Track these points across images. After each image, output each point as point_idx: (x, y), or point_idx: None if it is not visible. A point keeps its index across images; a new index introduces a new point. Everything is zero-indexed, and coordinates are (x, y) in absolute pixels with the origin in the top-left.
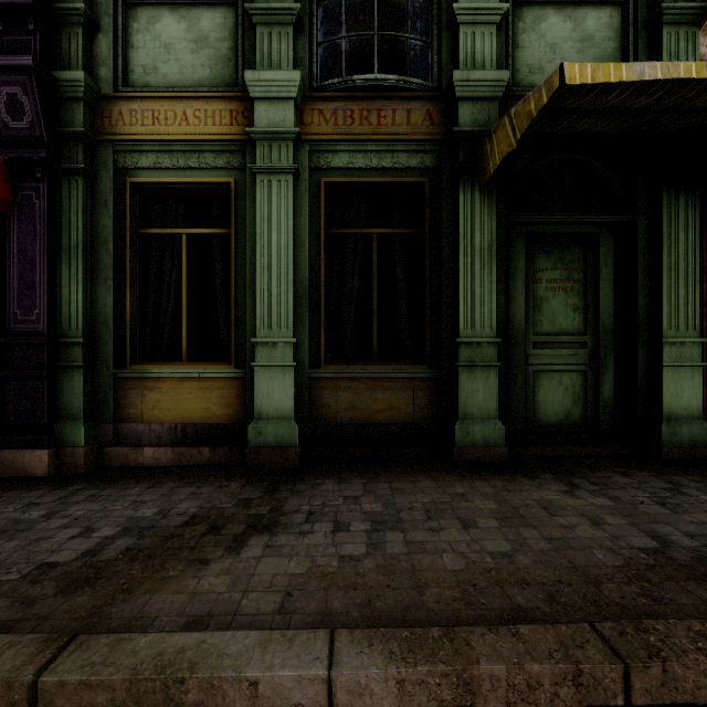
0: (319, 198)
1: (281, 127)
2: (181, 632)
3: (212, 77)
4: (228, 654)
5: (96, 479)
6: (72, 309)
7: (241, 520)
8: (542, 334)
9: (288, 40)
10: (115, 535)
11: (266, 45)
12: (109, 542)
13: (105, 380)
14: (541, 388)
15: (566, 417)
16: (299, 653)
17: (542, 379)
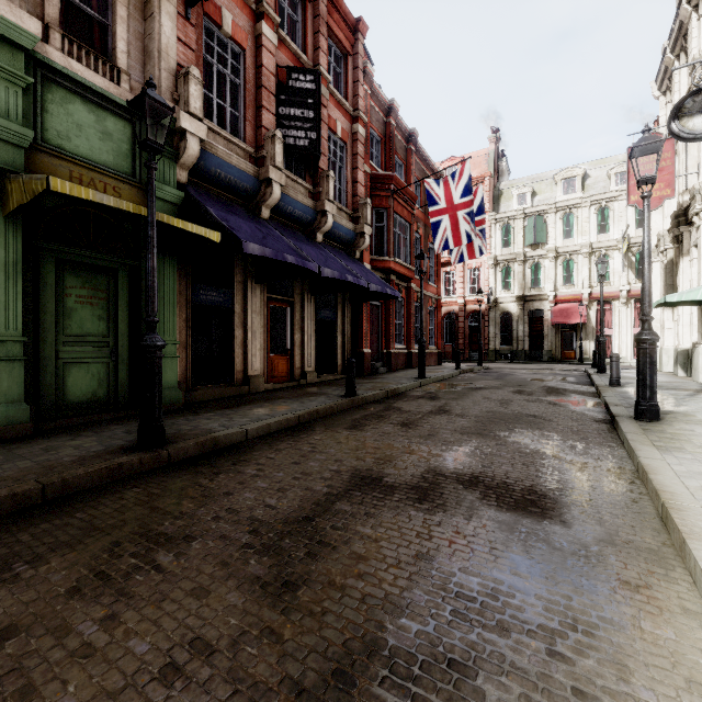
0: None
1: None
2: None
3: None
4: None
5: None
6: None
7: None
8: (73, 335)
9: None
10: None
11: None
12: None
13: None
14: (72, 376)
15: (93, 395)
16: None
17: (73, 369)
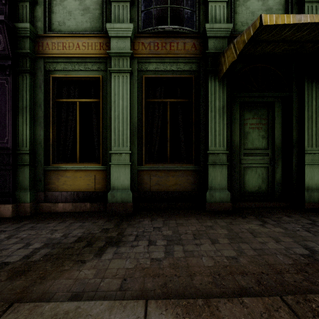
0: (142, 84)
1: (123, 50)
2: (68, 301)
3: (91, 27)
4: (91, 315)
5: (35, 219)
6: (24, 137)
7: (103, 239)
8: (248, 149)
9: (127, 9)
10: (40, 247)
11: (117, 11)
12: (37, 251)
13: (40, 171)
14: (247, 175)
15: (258, 188)
16: (129, 314)
17: (248, 170)
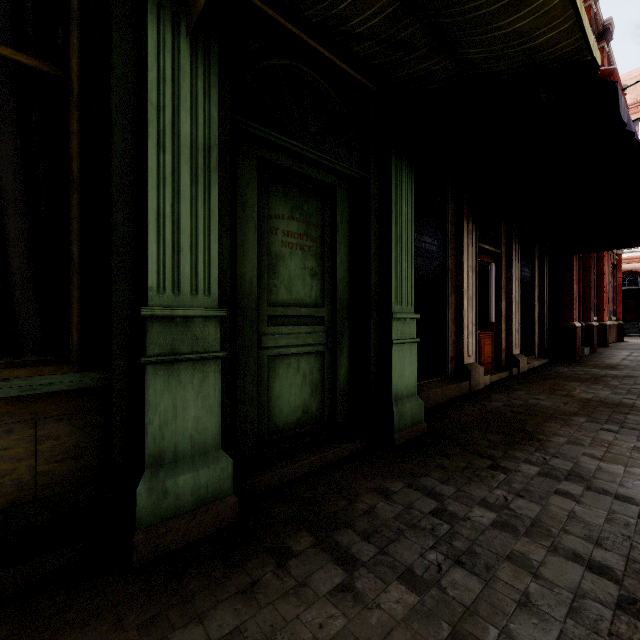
0: None
1: None
2: None
3: None
4: None
5: None
6: None
7: None
8: (279, 304)
9: None
10: None
11: None
12: None
13: None
14: (277, 379)
15: (304, 412)
16: None
17: (279, 367)
